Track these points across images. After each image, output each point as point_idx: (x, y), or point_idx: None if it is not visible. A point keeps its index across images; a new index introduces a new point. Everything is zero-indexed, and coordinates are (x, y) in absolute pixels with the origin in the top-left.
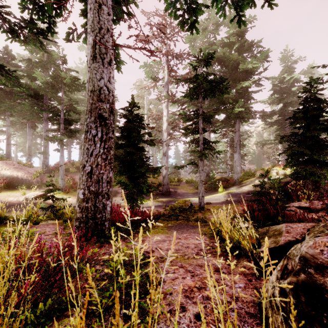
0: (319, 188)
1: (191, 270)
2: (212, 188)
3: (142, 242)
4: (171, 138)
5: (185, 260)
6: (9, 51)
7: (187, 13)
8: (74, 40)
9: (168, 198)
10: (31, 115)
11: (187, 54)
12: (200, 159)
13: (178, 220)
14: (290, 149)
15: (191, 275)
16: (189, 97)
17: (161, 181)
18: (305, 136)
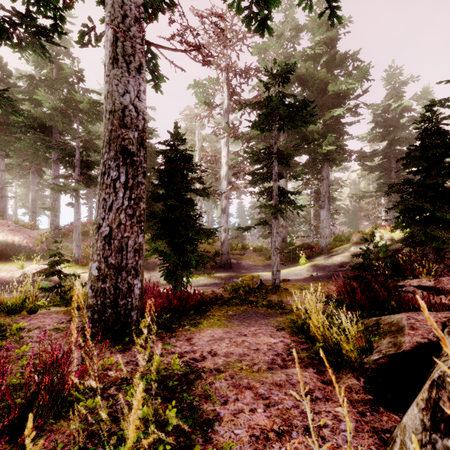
0: (444, 259)
1: (264, 395)
2: (291, 259)
3: (188, 341)
4: (233, 188)
5: (254, 374)
6: (4, 65)
7: (256, 5)
8: (92, 44)
9: (228, 272)
10: (35, 155)
11: (256, 69)
12: (274, 217)
13: (242, 306)
14: (403, 203)
15: (264, 405)
16: (258, 128)
17: (219, 248)
18: (423, 184)
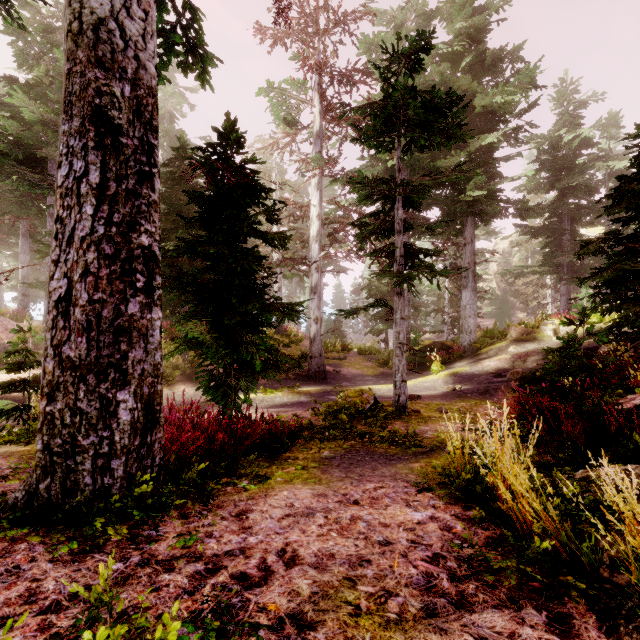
0: None
1: None
2: (416, 365)
3: (239, 521)
4: (329, 255)
5: (394, 637)
6: None
7: None
8: None
9: (321, 385)
10: (23, 206)
11: (364, 72)
12: (396, 293)
13: (346, 441)
14: (610, 268)
15: None
16: (372, 142)
17: (307, 349)
18: None
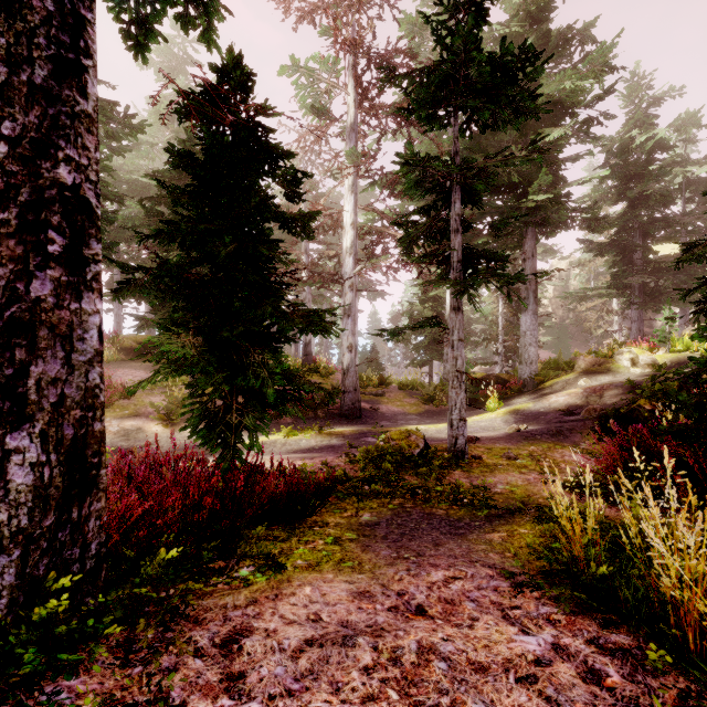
0: None
1: None
2: (467, 402)
3: (226, 656)
4: (365, 271)
5: None
6: None
7: None
8: None
9: (356, 425)
10: None
11: (406, 54)
12: (453, 308)
13: (393, 499)
14: None
15: None
16: (423, 112)
17: (339, 384)
18: None
